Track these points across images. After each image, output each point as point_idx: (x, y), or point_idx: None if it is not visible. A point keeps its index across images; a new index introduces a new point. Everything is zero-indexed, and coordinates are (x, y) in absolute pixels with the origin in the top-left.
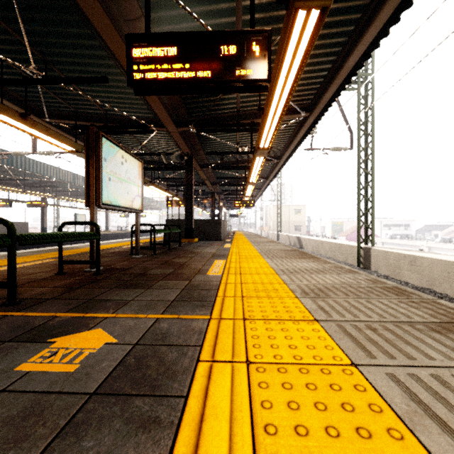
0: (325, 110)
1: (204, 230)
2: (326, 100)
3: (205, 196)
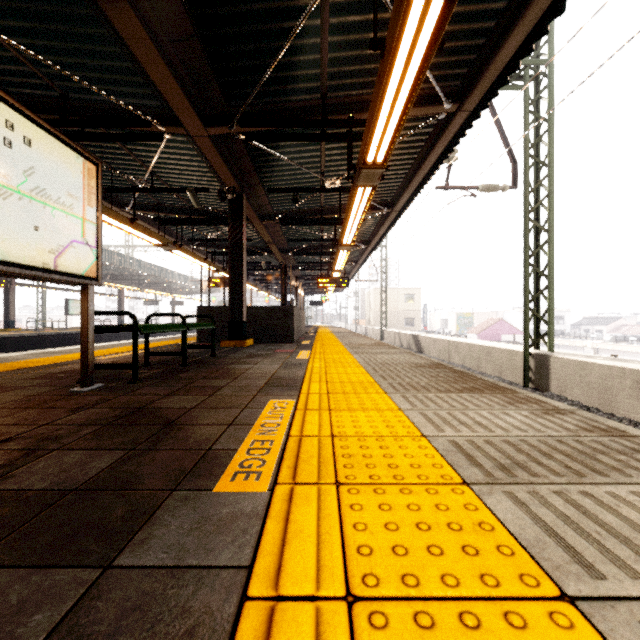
0: (491, 94)
1: (265, 326)
2: (498, 69)
3: (272, 273)
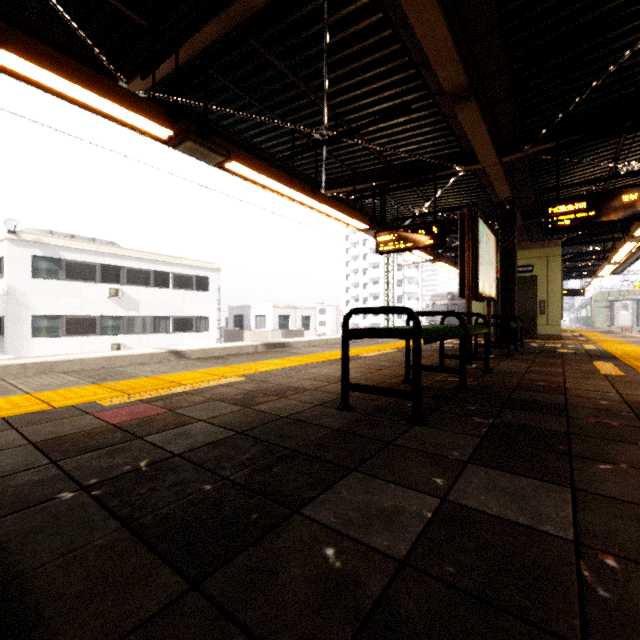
0: None
1: None
2: None
3: None
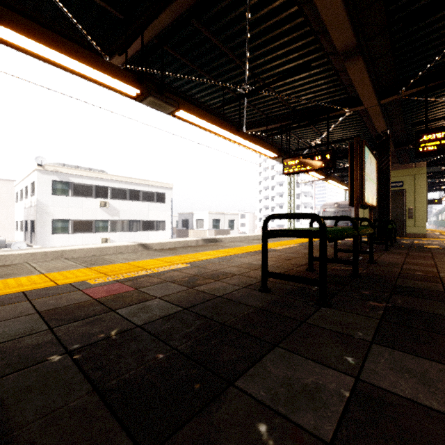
0: None
1: None
2: None
3: None
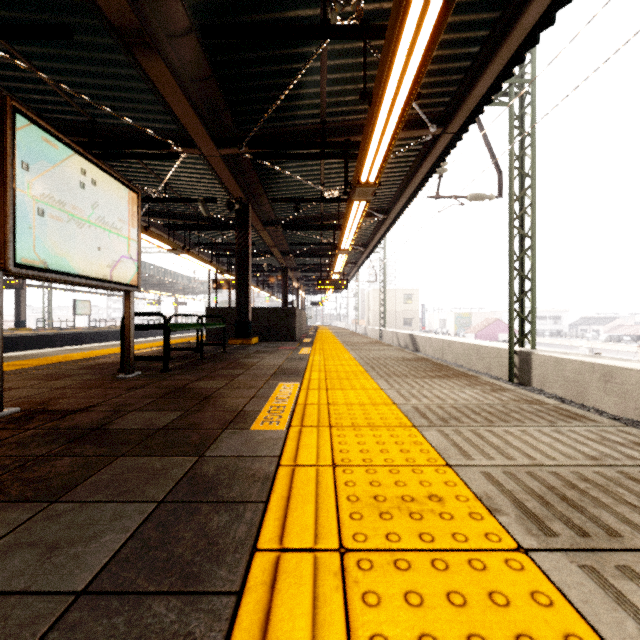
0: (470, 121)
1: (269, 325)
2: (475, 101)
3: (273, 275)
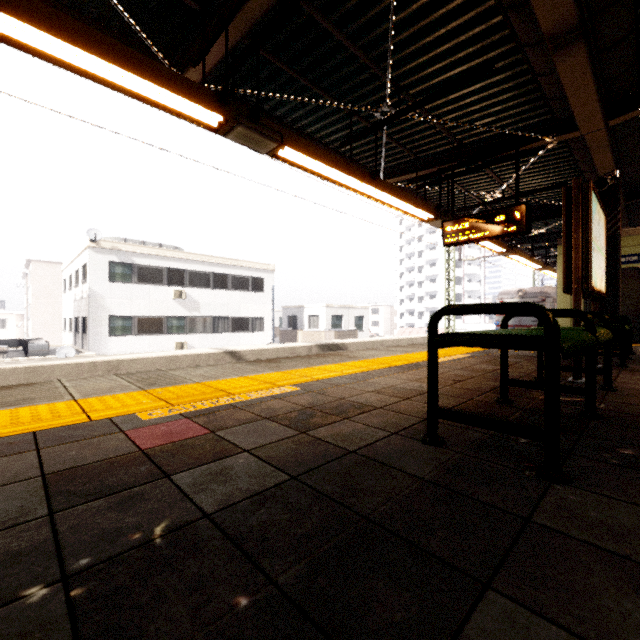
0: None
1: None
2: None
3: None
